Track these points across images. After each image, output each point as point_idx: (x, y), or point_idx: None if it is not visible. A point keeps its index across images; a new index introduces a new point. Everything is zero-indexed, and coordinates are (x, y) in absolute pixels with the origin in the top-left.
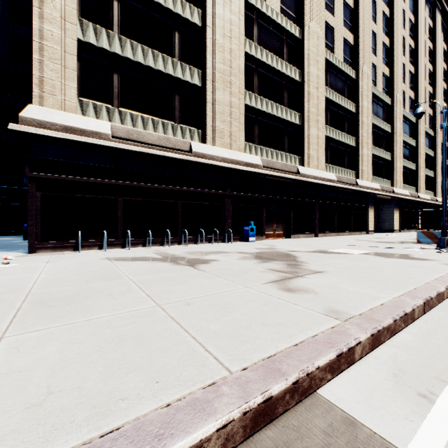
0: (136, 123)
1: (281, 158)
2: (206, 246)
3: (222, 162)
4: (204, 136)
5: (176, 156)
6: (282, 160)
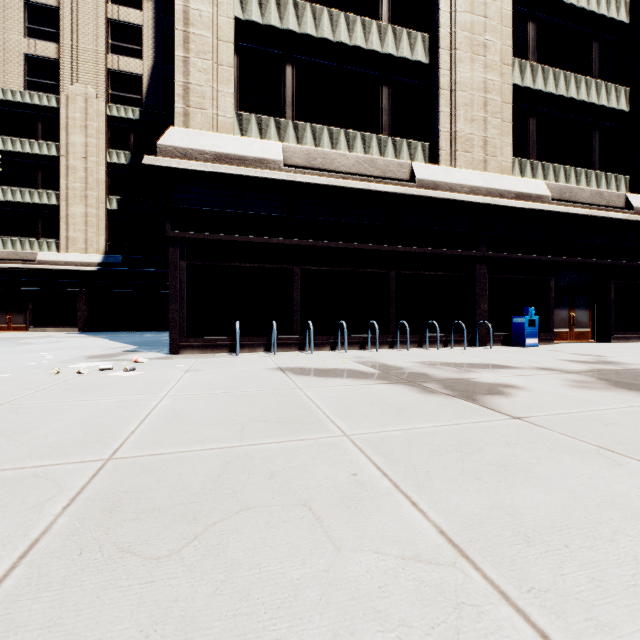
0: (319, 142)
1: (585, 182)
2: (445, 353)
3: (471, 195)
4: (434, 153)
5: (388, 189)
6: (588, 186)
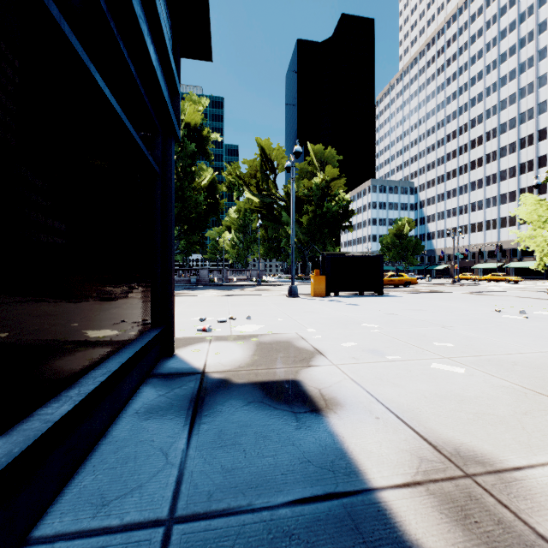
0: None
1: None
2: None
3: None
4: None
5: None
6: None
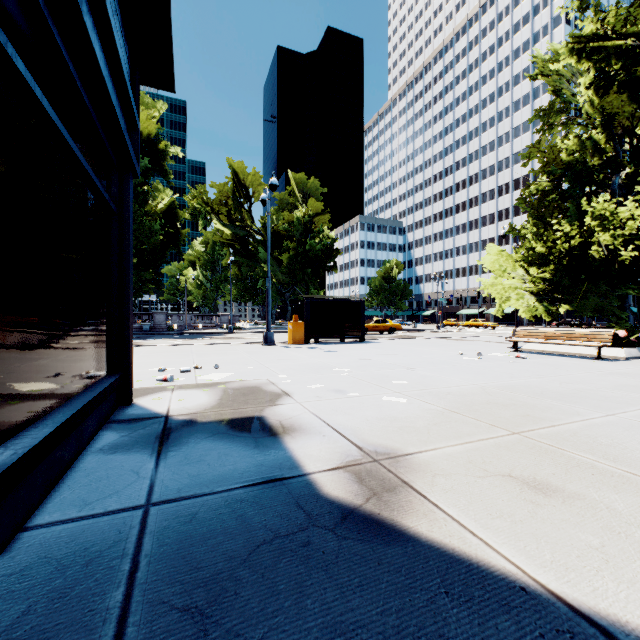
0: None
1: None
2: None
3: None
4: None
5: None
6: None
